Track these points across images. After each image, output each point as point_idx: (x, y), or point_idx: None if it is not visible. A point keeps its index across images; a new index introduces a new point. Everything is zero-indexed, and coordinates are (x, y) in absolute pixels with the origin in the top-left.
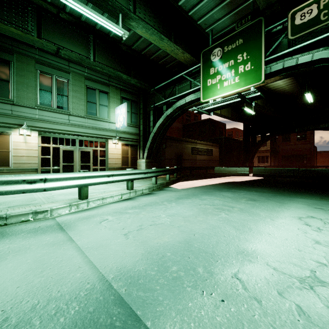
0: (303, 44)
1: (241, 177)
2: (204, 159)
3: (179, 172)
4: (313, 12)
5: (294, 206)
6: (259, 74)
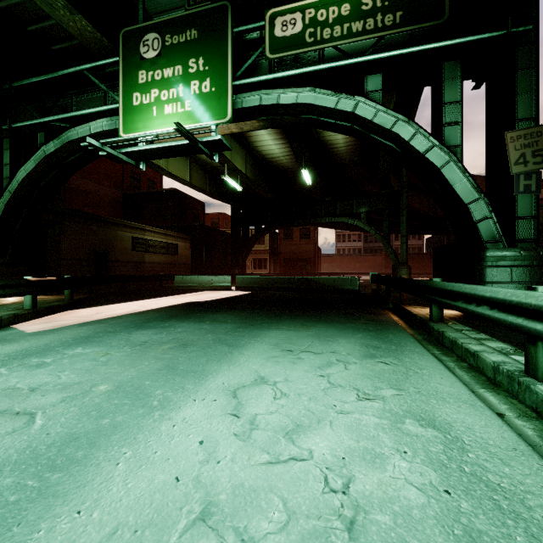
0: (285, 74)
1: (216, 293)
2: (162, 261)
3: (89, 287)
4: (297, 25)
5: (249, 353)
6: (224, 104)
